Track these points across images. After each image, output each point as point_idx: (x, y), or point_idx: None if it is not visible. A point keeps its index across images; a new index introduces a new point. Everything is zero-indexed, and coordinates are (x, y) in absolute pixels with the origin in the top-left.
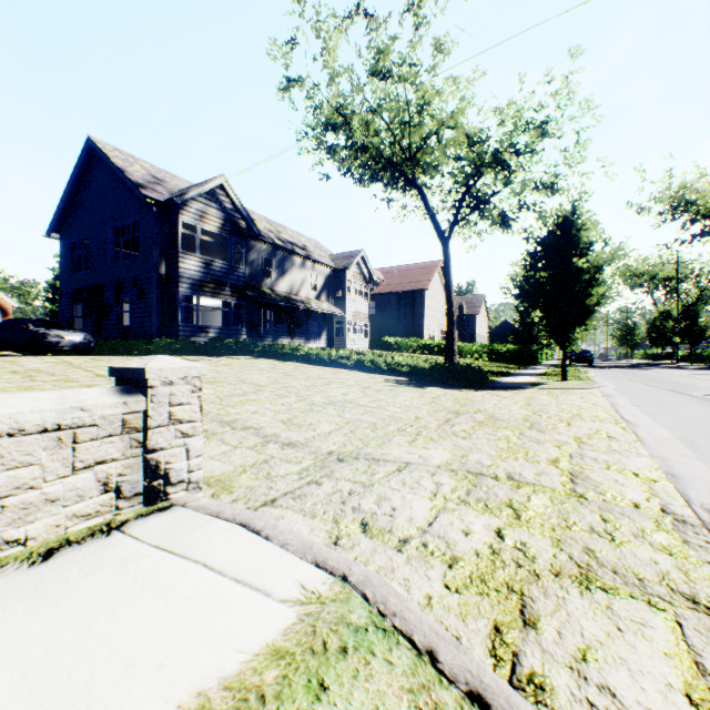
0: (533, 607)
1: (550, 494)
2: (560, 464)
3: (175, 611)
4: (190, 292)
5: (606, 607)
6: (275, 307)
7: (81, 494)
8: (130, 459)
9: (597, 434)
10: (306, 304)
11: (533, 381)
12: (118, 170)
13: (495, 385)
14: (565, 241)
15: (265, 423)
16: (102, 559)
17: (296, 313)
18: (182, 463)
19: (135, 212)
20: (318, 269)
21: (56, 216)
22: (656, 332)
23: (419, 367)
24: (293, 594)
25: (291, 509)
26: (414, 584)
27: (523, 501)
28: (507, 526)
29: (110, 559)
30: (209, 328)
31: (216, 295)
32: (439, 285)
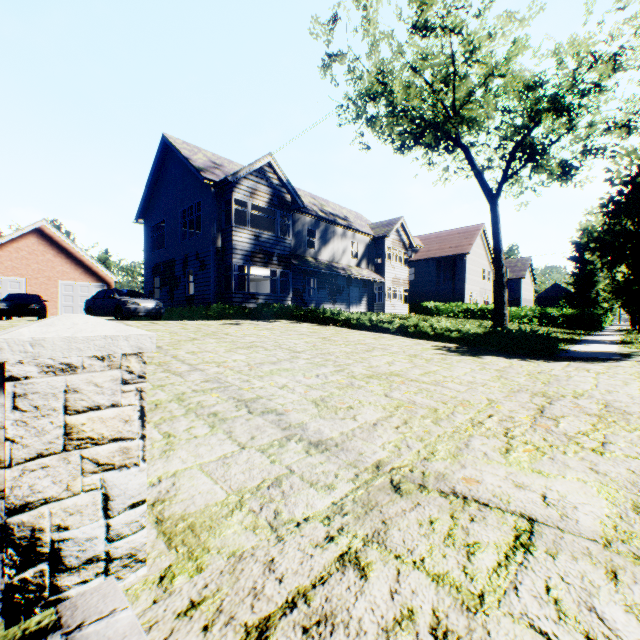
0: None
1: None
2: None
3: None
4: (241, 262)
5: None
6: (318, 275)
7: None
8: None
9: None
10: (347, 271)
11: (617, 350)
12: (184, 159)
13: (570, 355)
14: None
15: (292, 403)
16: None
17: (338, 280)
18: (97, 521)
19: (198, 194)
20: (359, 237)
21: (141, 205)
22: None
23: (471, 333)
24: None
25: None
26: None
27: None
28: None
29: None
30: (258, 295)
31: (265, 265)
32: (481, 249)
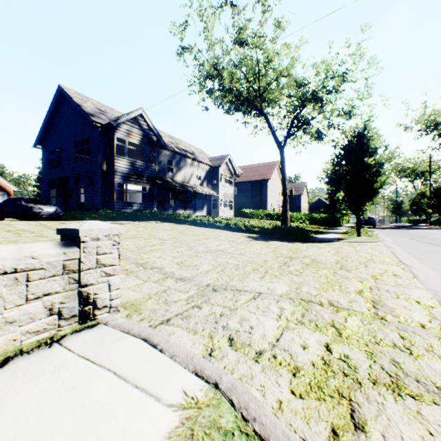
0: (360, 412)
1: (360, 316)
2: (364, 294)
3: (87, 414)
4: (121, 181)
5: (416, 412)
6: (175, 190)
7: (32, 317)
8: (68, 292)
9: (386, 273)
10: (194, 188)
11: (338, 237)
12: (77, 105)
13: (314, 239)
14: (359, 147)
15: (166, 264)
16: (42, 367)
17: (188, 194)
18: (106, 293)
19: (88, 131)
20: (202, 166)
21: (39, 134)
22: (415, 206)
23: (265, 228)
24: (177, 399)
25: (179, 327)
26: (268, 390)
27: (342, 322)
28: (333, 342)
29: (47, 367)
30: (133, 204)
31: (138, 183)
32: (277, 176)
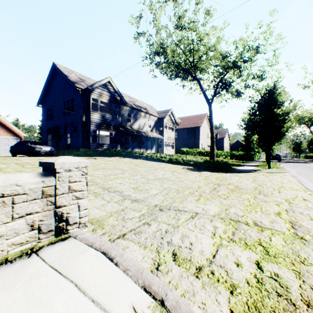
0: None
1: (282, 236)
2: (282, 216)
3: None
4: (95, 128)
5: None
6: (132, 135)
7: (17, 232)
8: (46, 212)
9: (297, 197)
10: (146, 133)
11: (253, 168)
12: (65, 76)
13: (235, 170)
14: (270, 101)
15: (124, 189)
16: (19, 276)
17: (142, 137)
18: (76, 213)
19: (72, 94)
20: (152, 118)
21: (40, 97)
22: (312, 145)
23: (198, 162)
24: None
25: (132, 242)
26: (209, 308)
27: (267, 241)
28: (262, 259)
29: (23, 276)
30: (103, 144)
31: (107, 130)
32: (206, 124)
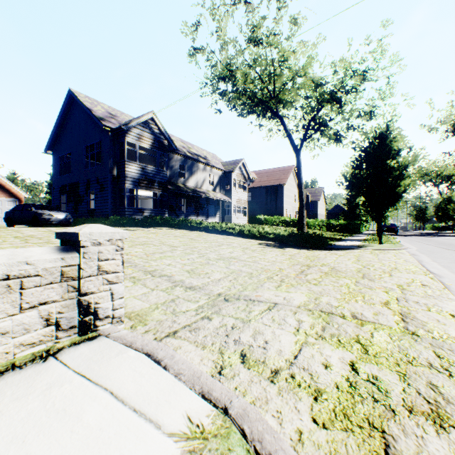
0: (396, 447)
1: (388, 331)
2: (391, 306)
3: (76, 443)
4: (132, 186)
5: None
6: (186, 196)
7: (27, 328)
8: (67, 301)
9: (413, 282)
10: (206, 194)
11: (358, 244)
12: (87, 109)
13: (333, 247)
14: (381, 149)
15: (175, 272)
16: (33, 384)
17: (200, 200)
18: (108, 303)
19: (98, 136)
20: (214, 171)
21: (50, 140)
22: (441, 211)
23: (281, 235)
24: (180, 427)
25: (187, 340)
26: (285, 417)
27: (367, 338)
28: (359, 360)
29: (39, 384)
30: (144, 210)
31: (149, 188)
32: (293, 181)
